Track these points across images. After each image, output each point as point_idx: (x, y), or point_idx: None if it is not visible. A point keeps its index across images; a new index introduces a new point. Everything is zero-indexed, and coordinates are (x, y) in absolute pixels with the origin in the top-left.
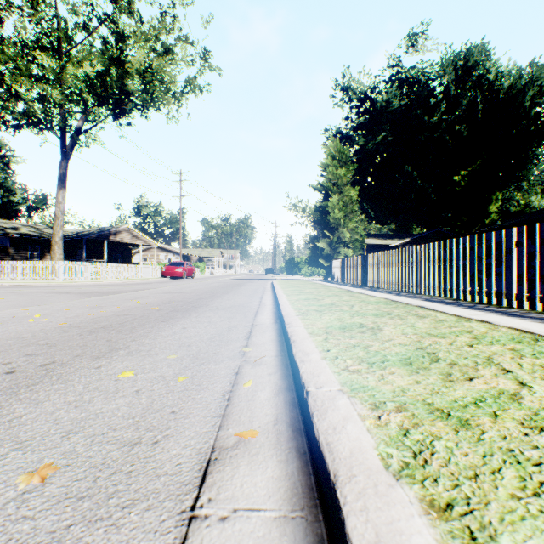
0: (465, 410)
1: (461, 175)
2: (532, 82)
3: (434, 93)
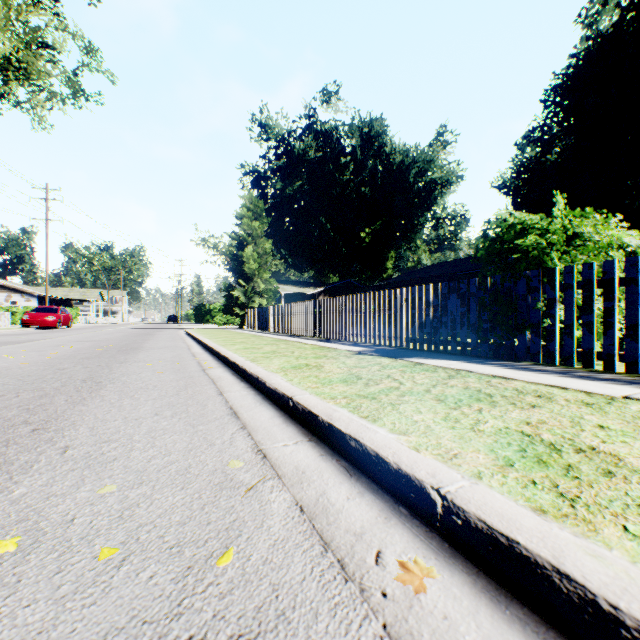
0: (271, 356)
1: (367, 232)
2: (416, 162)
3: (345, 153)
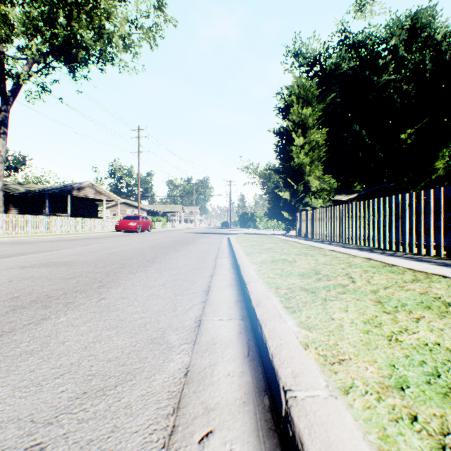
0: None
1: (407, 133)
2: None
3: (381, 56)
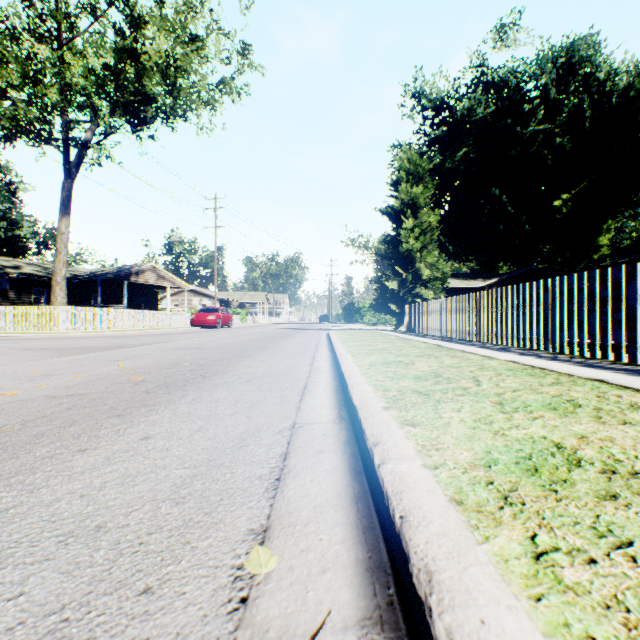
0: None
1: (563, 199)
2: None
3: (529, 98)
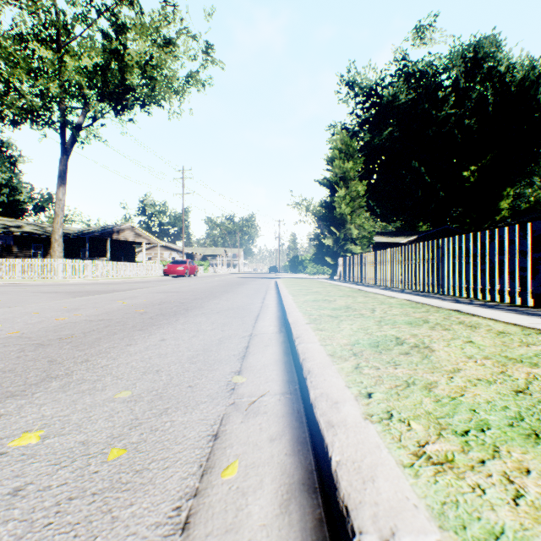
0: None
1: (471, 171)
2: None
3: (442, 87)
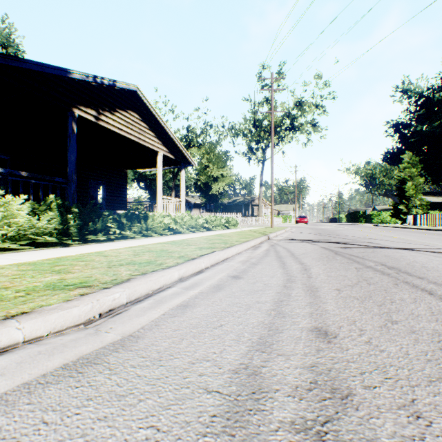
0: None
1: None
2: None
3: None
